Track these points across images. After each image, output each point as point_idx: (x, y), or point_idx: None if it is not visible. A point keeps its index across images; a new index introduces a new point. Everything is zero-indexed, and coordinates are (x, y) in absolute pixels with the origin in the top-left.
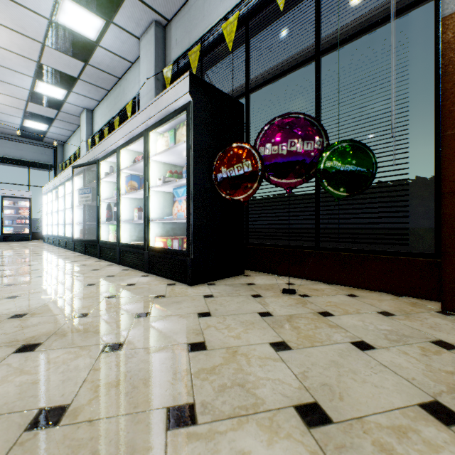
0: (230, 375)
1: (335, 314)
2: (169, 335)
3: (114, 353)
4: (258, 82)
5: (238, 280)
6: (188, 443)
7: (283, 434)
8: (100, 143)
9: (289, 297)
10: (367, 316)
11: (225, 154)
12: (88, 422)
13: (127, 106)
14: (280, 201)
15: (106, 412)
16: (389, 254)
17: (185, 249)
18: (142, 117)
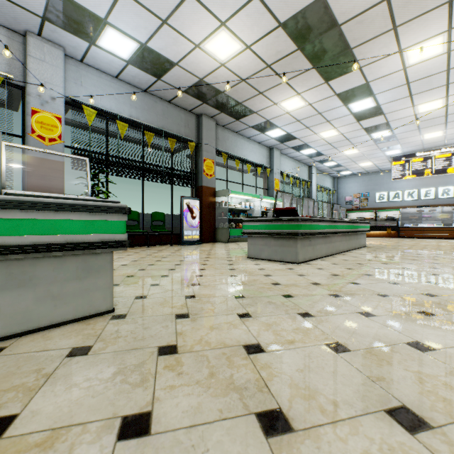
0: None
1: None
2: None
3: None
4: None
5: None
6: None
7: None
8: None
9: None
10: None
11: None
12: None
13: None
14: None
15: None
16: None
17: None
18: None
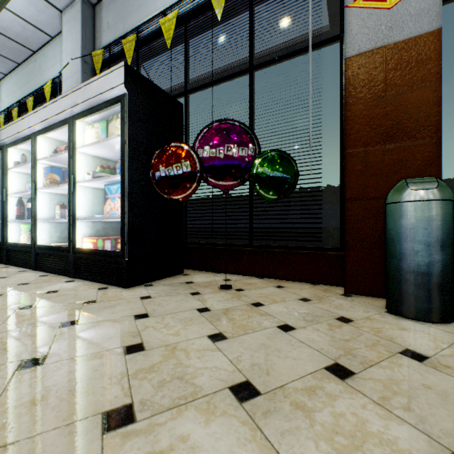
0: (170, 370)
1: (265, 304)
2: (102, 341)
3: (34, 369)
4: (197, 83)
5: (177, 279)
6: (126, 442)
7: (219, 412)
8: (8, 125)
9: (226, 292)
10: (291, 303)
11: (163, 153)
12: (4, 447)
13: (45, 87)
14: (218, 202)
15: (28, 432)
16: (308, 249)
17: (120, 249)
18: (66, 102)
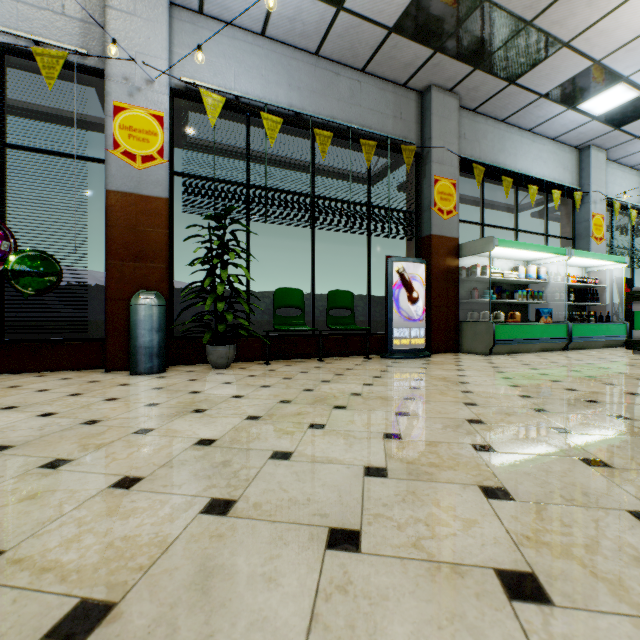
0: None
1: (24, 385)
2: None
3: None
4: None
5: None
6: None
7: None
8: None
9: None
10: (52, 382)
11: None
12: None
13: None
14: None
15: None
16: (77, 340)
17: None
18: None
